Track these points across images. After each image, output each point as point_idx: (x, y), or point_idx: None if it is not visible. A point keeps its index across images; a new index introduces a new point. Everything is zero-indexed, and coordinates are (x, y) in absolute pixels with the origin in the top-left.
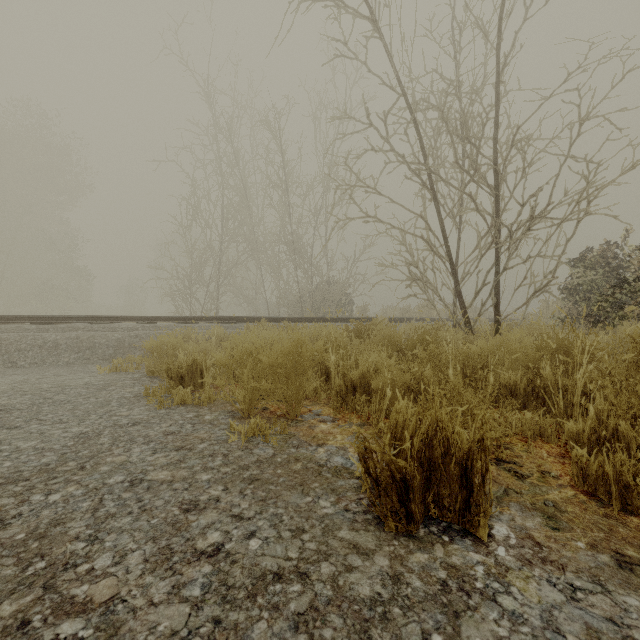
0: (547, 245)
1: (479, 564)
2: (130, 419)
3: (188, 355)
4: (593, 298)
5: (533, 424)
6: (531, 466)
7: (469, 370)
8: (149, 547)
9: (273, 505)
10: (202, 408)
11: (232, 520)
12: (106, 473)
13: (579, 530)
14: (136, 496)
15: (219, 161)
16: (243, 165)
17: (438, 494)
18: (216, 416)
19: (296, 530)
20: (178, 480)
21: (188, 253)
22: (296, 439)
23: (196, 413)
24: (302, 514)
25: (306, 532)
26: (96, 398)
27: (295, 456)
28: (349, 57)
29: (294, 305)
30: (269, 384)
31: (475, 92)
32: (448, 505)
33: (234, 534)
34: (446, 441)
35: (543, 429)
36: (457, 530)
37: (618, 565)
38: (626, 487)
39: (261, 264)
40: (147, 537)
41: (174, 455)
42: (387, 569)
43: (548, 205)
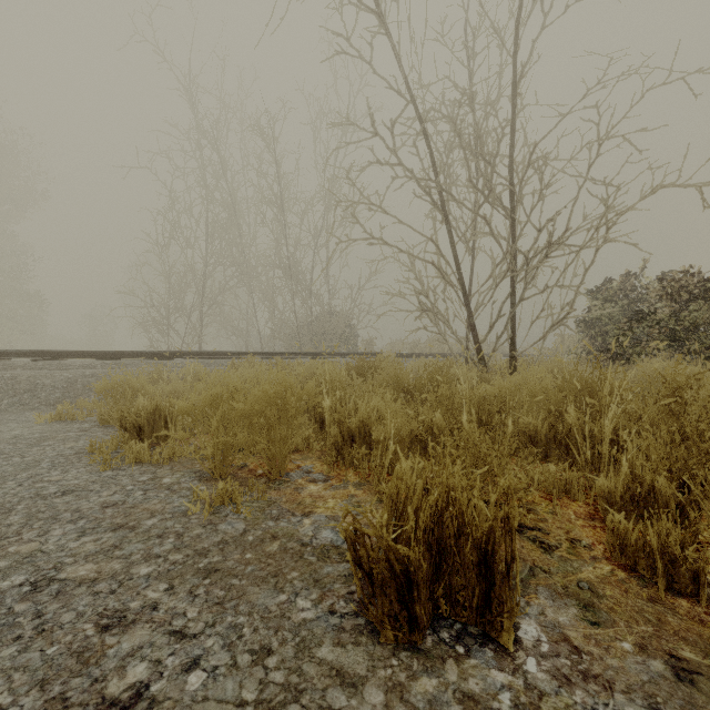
0: (564, 275)
1: (504, 689)
2: (60, 486)
3: (149, 400)
4: (610, 332)
5: (558, 479)
6: (559, 533)
7: (485, 414)
8: (31, 700)
9: (232, 611)
10: (162, 467)
11: (169, 640)
12: (1, 571)
13: (623, 623)
14: (35, 608)
15: (203, 170)
16: (231, 176)
17: (450, 586)
18: (178, 478)
19: (259, 651)
20: (105, 577)
21: (165, 277)
22: (277, 507)
23: (152, 475)
24: (271, 623)
25: (273, 653)
26: (22, 457)
27: (272, 532)
28: (351, 56)
29: (291, 338)
30: (245, 437)
31: (490, 104)
32: (463, 600)
33: (168, 665)
34: (460, 517)
35: (569, 484)
36: (475, 635)
37: (676, 676)
38: (672, 562)
39: (253, 291)
40: (32, 681)
41: (108, 538)
42: (381, 709)
43: (566, 231)
